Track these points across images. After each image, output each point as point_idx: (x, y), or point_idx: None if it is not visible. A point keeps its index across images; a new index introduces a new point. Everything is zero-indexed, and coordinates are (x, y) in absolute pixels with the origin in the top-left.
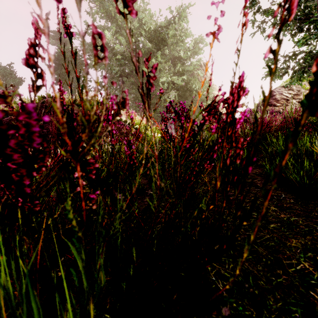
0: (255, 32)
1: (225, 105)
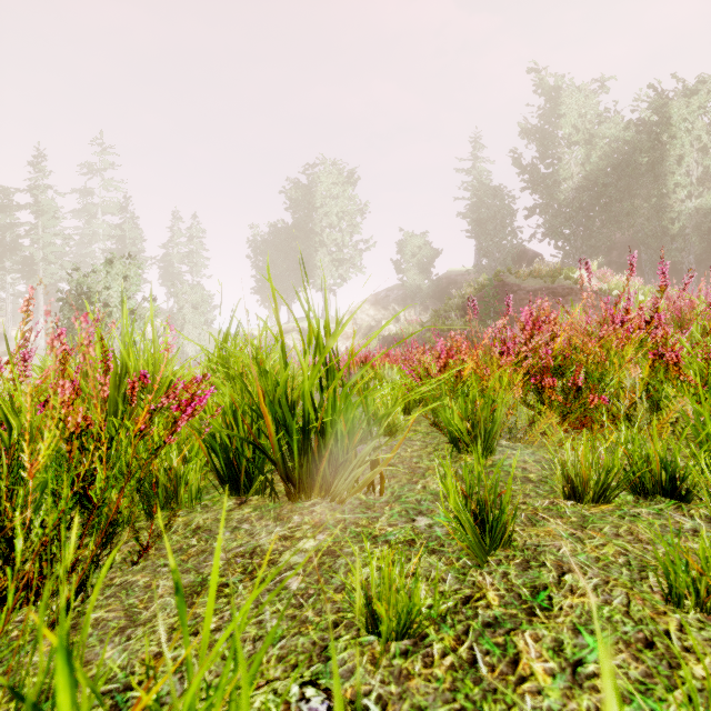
0: None
1: None
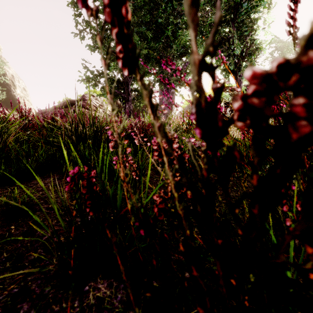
0: (77, 34)
1: (23, 90)
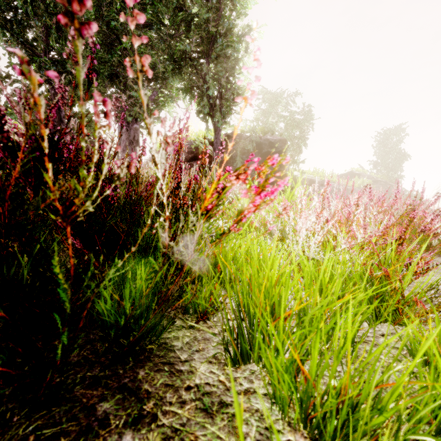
0: None
1: None
